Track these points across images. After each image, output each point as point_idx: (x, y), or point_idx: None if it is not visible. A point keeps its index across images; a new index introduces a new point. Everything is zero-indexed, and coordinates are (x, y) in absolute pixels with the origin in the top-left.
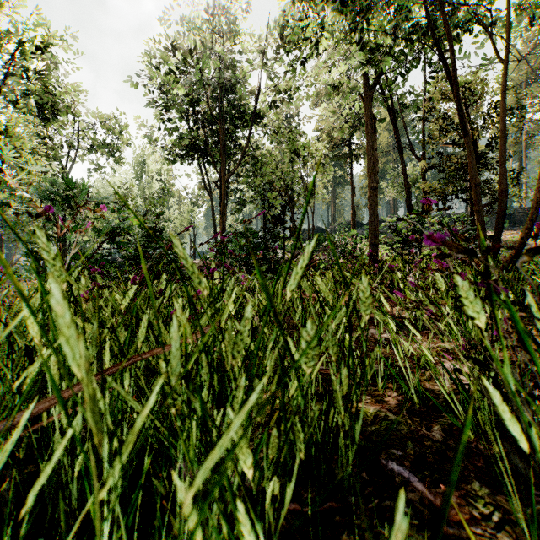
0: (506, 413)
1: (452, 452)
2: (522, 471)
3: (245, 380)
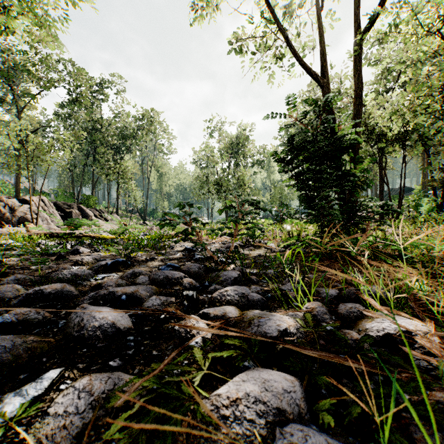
0: None
1: None
2: None
3: None
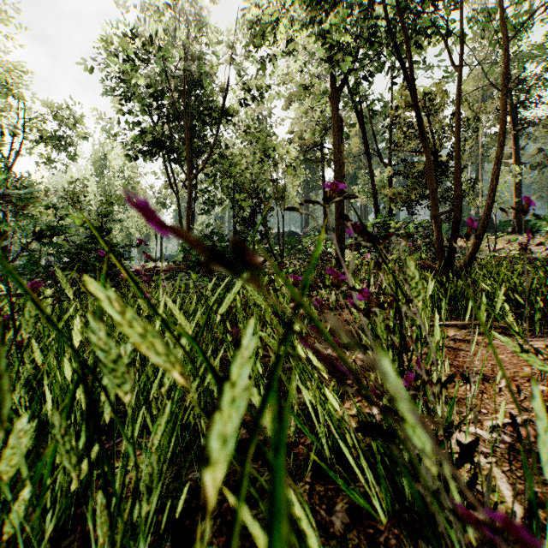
0: None
1: None
2: None
3: None
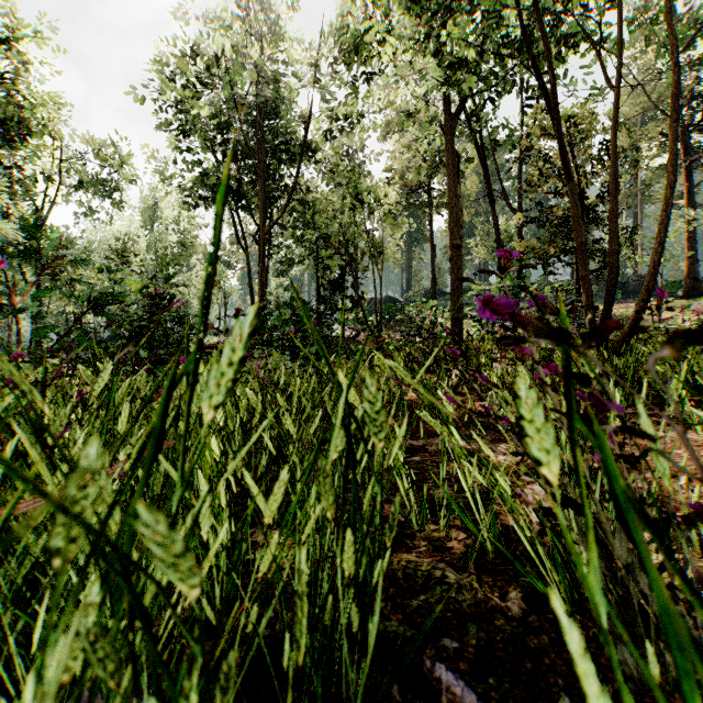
0: (595, 681)
1: (534, 638)
2: (634, 671)
3: (100, 594)
